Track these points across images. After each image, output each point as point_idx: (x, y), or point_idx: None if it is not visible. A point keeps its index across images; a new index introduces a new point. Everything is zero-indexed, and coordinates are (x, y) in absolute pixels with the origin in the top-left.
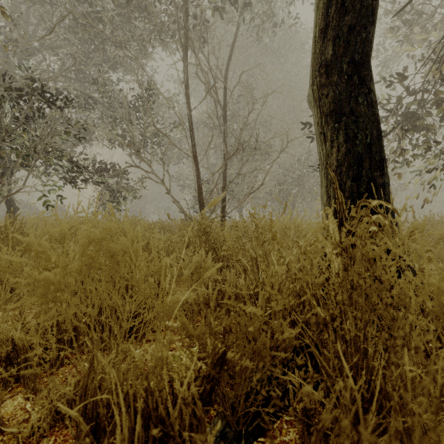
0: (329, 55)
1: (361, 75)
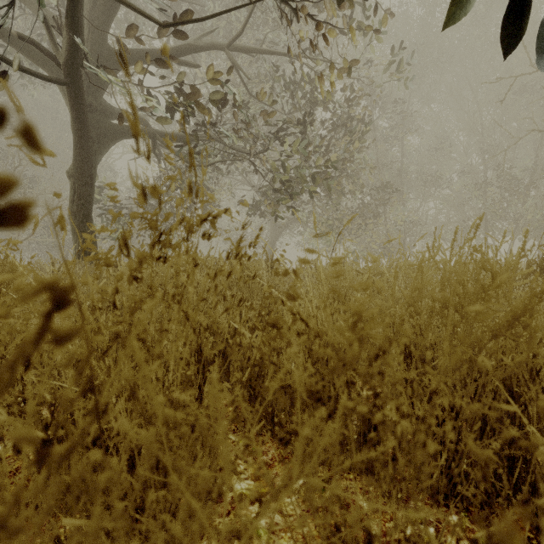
0: (76, 210)
1: (87, 220)
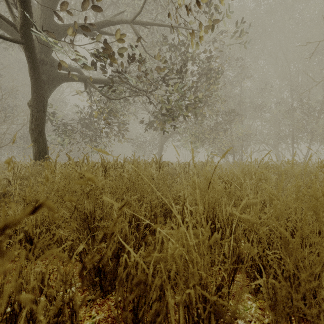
0: (33, 128)
1: (41, 134)
